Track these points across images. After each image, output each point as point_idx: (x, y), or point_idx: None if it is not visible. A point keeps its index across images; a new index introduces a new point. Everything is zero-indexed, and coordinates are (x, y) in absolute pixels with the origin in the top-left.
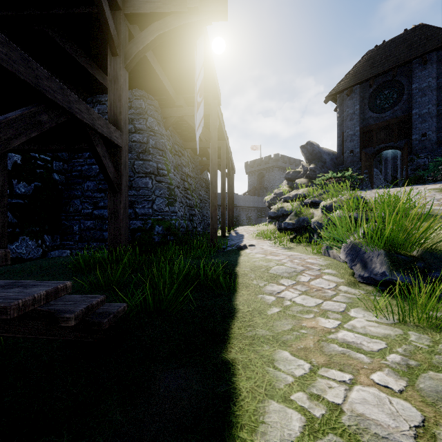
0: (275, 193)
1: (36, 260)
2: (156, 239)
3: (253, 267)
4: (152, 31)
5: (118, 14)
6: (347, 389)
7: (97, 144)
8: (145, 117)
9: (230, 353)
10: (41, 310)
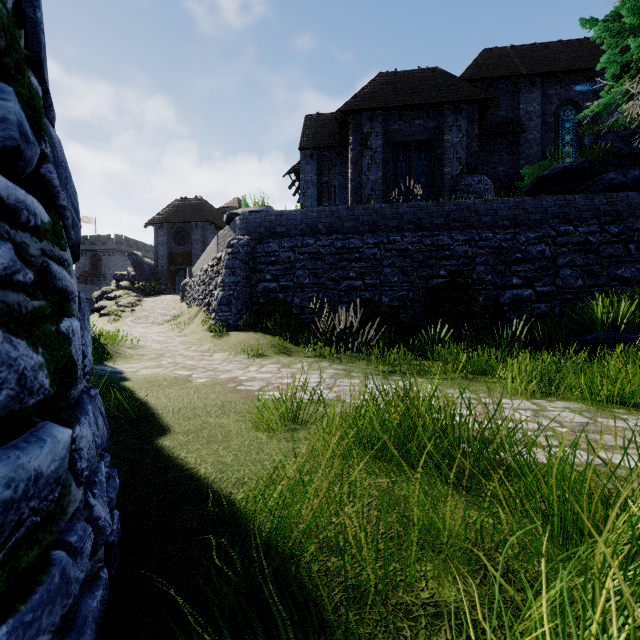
0: (102, 291)
1: None
2: None
3: None
4: None
5: None
6: None
7: None
8: None
9: None
10: None
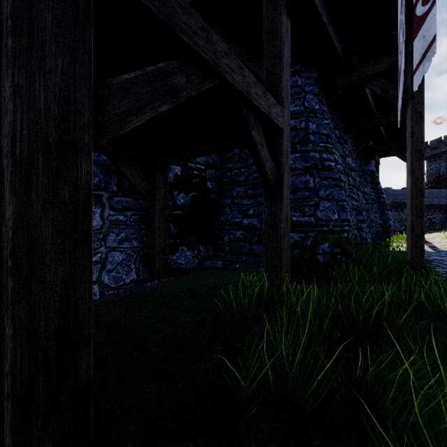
0: None
1: (193, 270)
2: (320, 259)
3: None
4: None
5: None
6: None
7: (252, 126)
8: (302, 96)
9: None
10: None
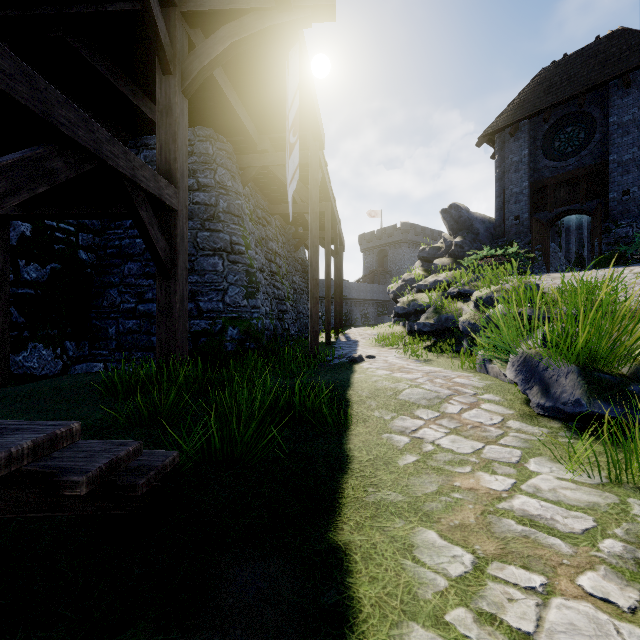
0: (403, 280)
1: (54, 377)
2: (229, 347)
3: (374, 390)
4: (223, 37)
5: (172, 12)
6: (540, 605)
7: (140, 206)
8: (213, 168)
9: (341, 531)
10: (29, 470)
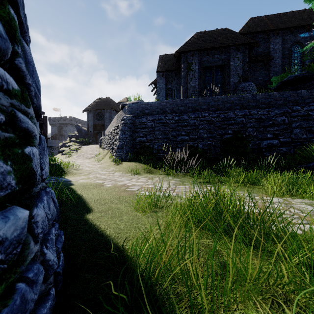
0: (63, 143)
1: None
2: None
3: None
4: None
5: None
6: None
7: None
8: None
9: None
10: None
